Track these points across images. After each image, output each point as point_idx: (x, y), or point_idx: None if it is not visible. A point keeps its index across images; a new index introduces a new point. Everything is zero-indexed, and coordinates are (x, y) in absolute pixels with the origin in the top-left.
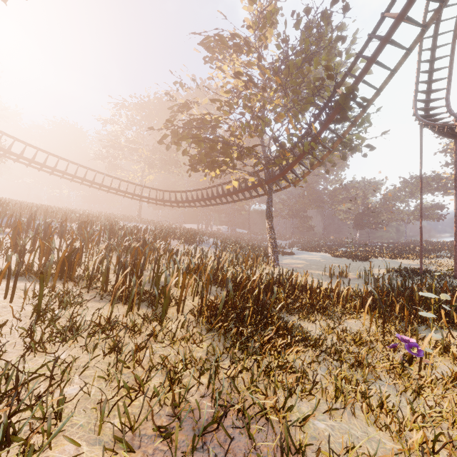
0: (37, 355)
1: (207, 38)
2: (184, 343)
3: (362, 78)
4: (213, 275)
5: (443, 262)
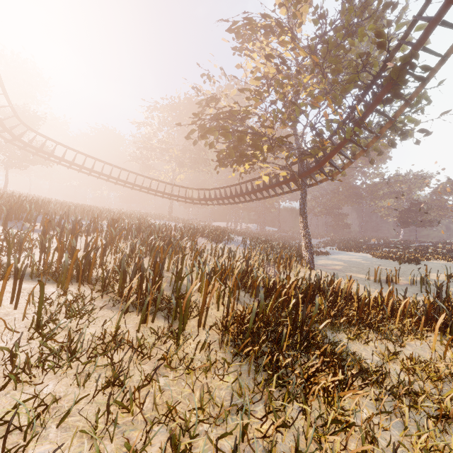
0: (17, 386)
1: (235, 23)
2: (203, 374)
3: (422, 44)
4: (242, 279)
5: None
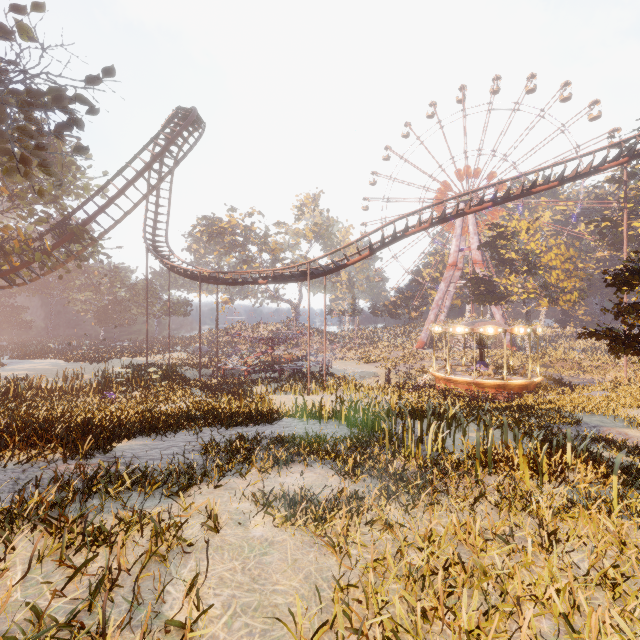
0: None
1: None
2: None
3: (94, 219)
4: None
5: (173, 356)
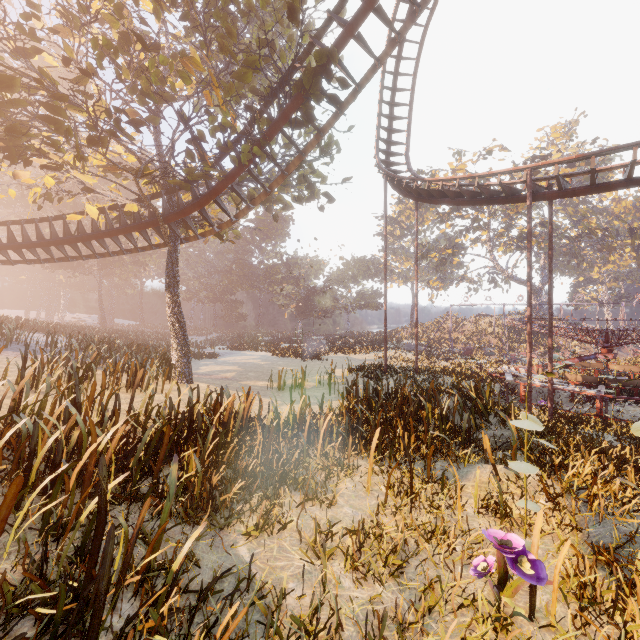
0: None
1: None
2: None
3: (338, 53)
4: None
5: (393, 354)
